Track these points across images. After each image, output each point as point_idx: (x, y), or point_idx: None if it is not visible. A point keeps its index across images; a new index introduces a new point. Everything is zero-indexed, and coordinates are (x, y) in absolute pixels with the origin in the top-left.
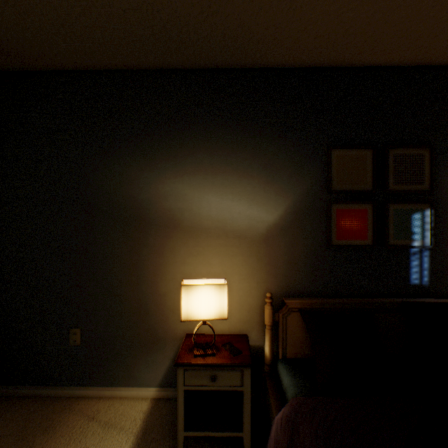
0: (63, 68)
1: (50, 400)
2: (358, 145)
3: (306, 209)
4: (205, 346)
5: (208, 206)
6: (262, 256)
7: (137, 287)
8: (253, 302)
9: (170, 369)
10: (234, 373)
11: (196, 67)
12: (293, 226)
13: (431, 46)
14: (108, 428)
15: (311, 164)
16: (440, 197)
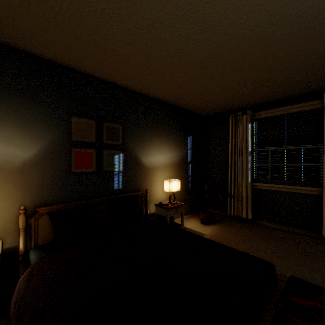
0: None
1: None
2: (88, 117)
3: (55, 150)
4: None
5: None
6: (18, 182)
7: None
8: (10, 215)
9: None
10: None
11: None
12: (45, 161)
13: (119, 79)
14: None
15: (58, 123)
16: (127, 148)
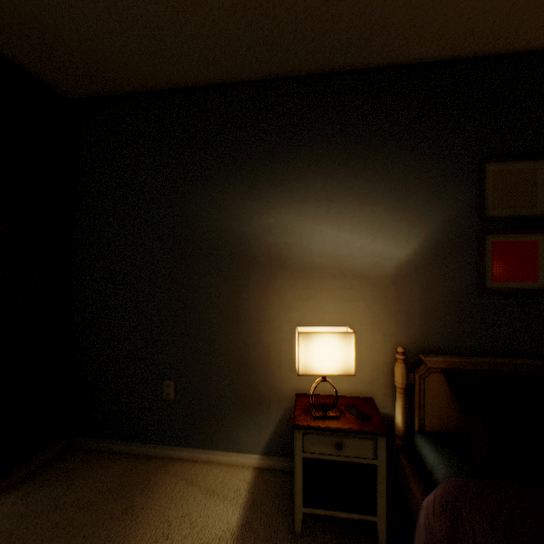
0: (156, 87)
1: (142, 459)
2: (524, 156)
3: (449, 242)
4: (325, 408)
5: (321, 240)
6: (389, 302)
7: (237, 336)
8: (378, 358)
9: (275, 434)
10: (365, 442)
11: (306, 73)
12: (431, 264)
13: None
14: (210, 495)
15: (456, 184)
16: None
